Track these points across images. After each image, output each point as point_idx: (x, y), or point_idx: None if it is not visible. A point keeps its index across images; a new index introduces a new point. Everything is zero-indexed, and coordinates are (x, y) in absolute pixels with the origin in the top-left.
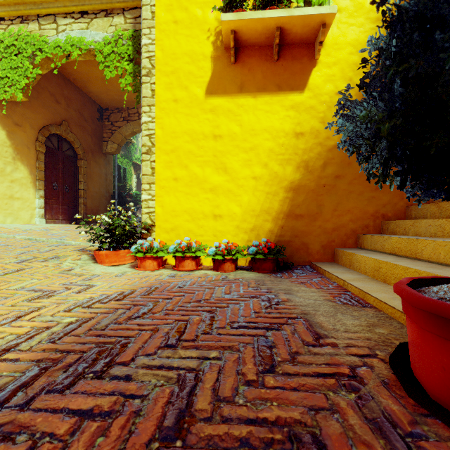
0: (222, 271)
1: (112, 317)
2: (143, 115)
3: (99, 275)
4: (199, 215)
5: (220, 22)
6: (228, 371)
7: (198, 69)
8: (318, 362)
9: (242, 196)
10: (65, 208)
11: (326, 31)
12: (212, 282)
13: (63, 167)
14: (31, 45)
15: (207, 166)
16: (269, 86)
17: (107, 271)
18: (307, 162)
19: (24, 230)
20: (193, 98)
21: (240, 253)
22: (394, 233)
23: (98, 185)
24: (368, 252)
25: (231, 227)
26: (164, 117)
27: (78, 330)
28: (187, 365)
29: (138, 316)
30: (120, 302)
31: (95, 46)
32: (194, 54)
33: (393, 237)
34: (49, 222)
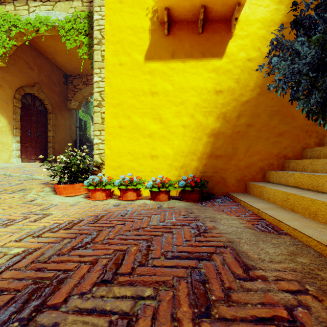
0: (158, 200)
1: (57, 247)
2: (95, 76)
3: (56, 204)
4: (139, 155)
5: (156, 2)
6: (162, 316)
7: (139, 39)
8: (253, 301)
9: (174, 140)
10: (37, 150)
11: (240, 10)
12: (149, 210)
13: (36, 119)
14: (8, 22)
15: (146, 116)
16: (195, 54)
17: (64, 201)
18: (225, 114)
19: (2, 167)
20: (134, 63)
21: (172, 186)
22: (294, 169)
23: (64, 133)
24: (274, 185)
25: (165, 165)
26: (111, 78)
27: (21, 262)
28: (120, 308)
29: (81, 245)
30: (68, 231)
31: (59, 23)
32: (135, 27)
33: (296, 173)
34: (24, 161)
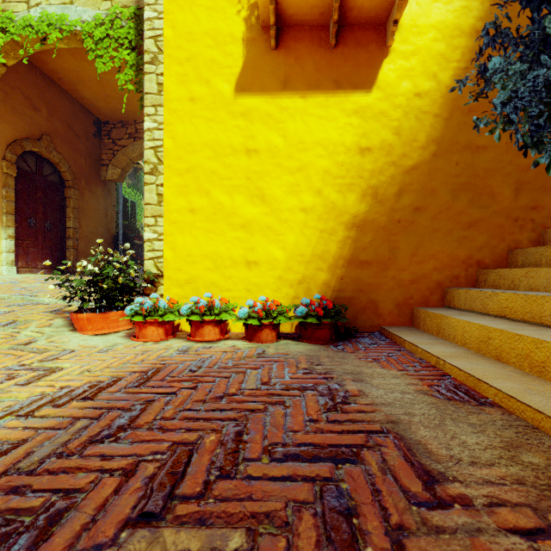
0: (258, 341)
1: (60, 438)
2: (146, 119)
3: (73, 350)
4: (226, 261)
5: None
6: None
7: (225, 55)
8: None
9: (287, 235)
10: (46, 253)
11: (403, 7)
12: (243, 360)
13: (44, 197)
14: None
15: (237, 192)
16: (324, 83)
17: (87, 344)
18: (376, 189)
19: None
20: (217, 97)
21: (283, 315)
22: (495, 286)
23: (95, 223)
24: (463, 314)
25: (271, 278)
26: (175, 123)
27: None
28: None
29: (108, 434)
30: (87, 403)
31: (83, 28)
32: (219, 34)
33: (501, 292)
34: (23, 272)
